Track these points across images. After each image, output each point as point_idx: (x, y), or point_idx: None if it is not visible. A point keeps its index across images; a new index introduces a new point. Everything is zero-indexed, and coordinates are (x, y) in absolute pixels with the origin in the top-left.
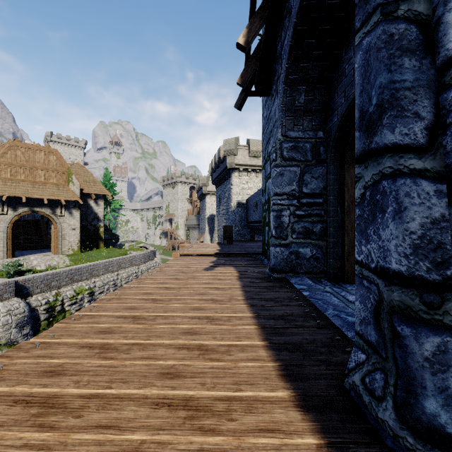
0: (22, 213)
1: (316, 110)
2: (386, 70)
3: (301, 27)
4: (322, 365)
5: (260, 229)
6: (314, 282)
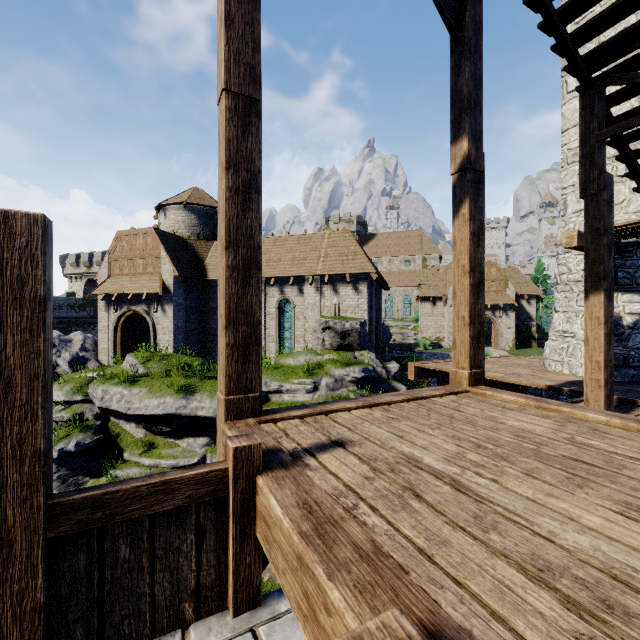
0: None
1: None
2: None
3: None
4: None
5: None
6: None
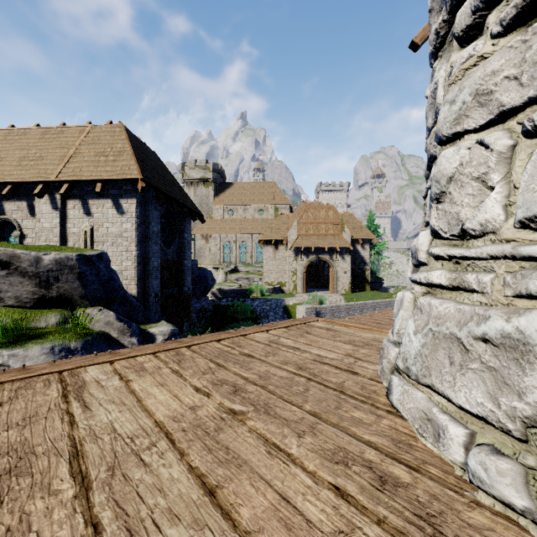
0: (311, 259)
1: None
2: None
3: None
4: None
5: None
6: None
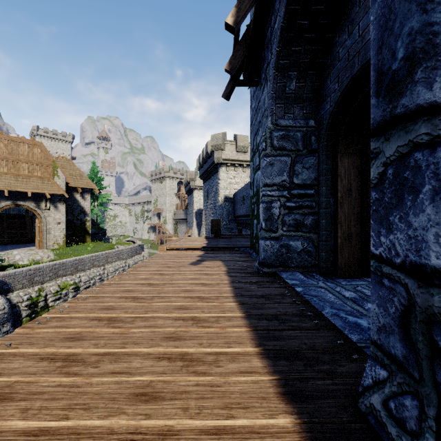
0: (4, 207)
1: (307, 98)
2: (420, 11)
3: (293, 6)
4: (327, 378)
5: (248, 223)
6: (306, 276)
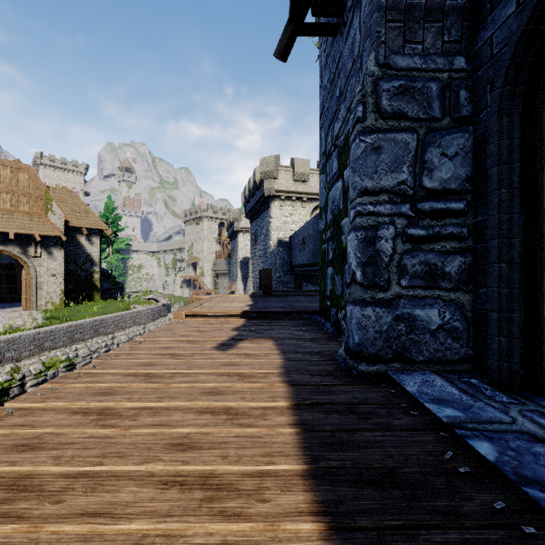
0: None
1: (452, 7)
2: None
3: None
4: None
5: (309, 274)
6: (463, 389)
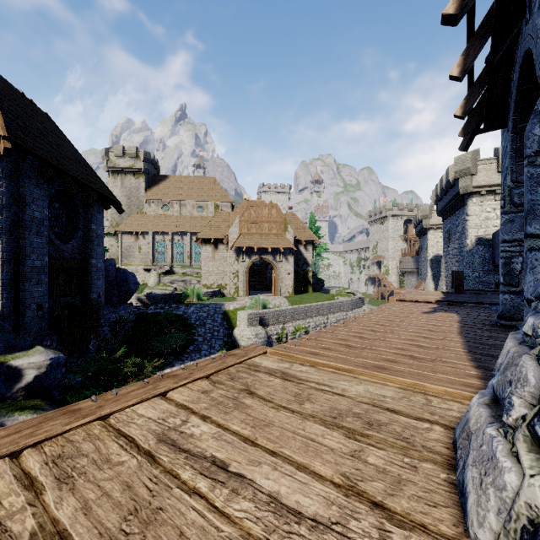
0: (254, 260)
1: None
2: (529, 193)
3: (525, 86)
4: None
5: None
6: None
